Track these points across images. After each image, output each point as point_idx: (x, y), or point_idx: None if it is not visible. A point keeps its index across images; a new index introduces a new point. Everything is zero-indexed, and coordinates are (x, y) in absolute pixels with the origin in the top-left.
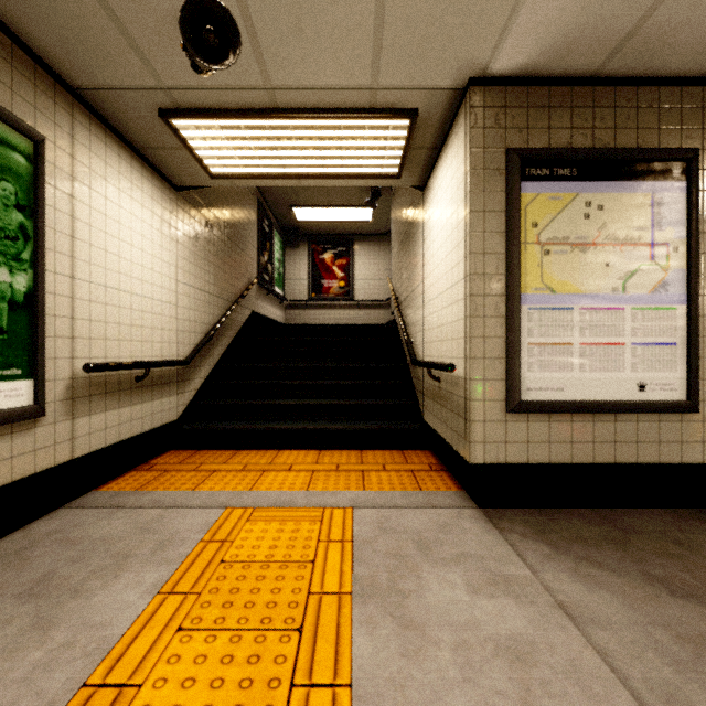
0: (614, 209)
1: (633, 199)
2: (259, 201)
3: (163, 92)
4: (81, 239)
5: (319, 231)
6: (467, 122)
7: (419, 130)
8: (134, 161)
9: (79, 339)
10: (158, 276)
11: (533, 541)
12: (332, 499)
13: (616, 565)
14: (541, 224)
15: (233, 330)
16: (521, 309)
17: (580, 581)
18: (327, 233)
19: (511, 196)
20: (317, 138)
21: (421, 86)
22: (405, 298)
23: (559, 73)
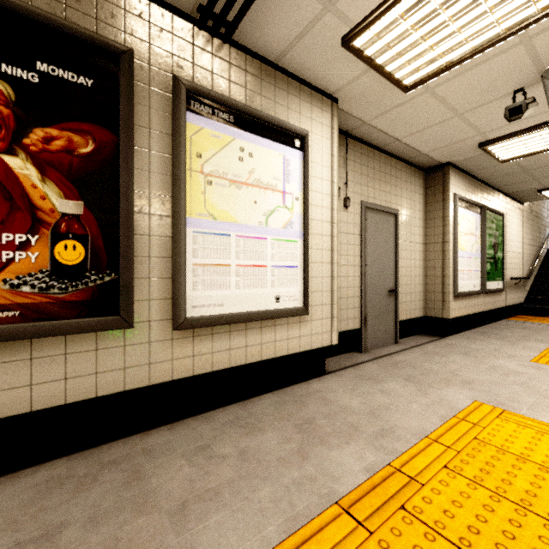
0: None
1: None
2: None
3: (542, 187)
4: (506, 239)
5: None
6: None
7: None
8: (514, 204)
9: (506, 270)
10: (518, 243)
11: None
12: None
13: None
14: None
15: (538, 262)
16: None
17: None
18: None
19: None
20: None
21: None
22: None
23: None
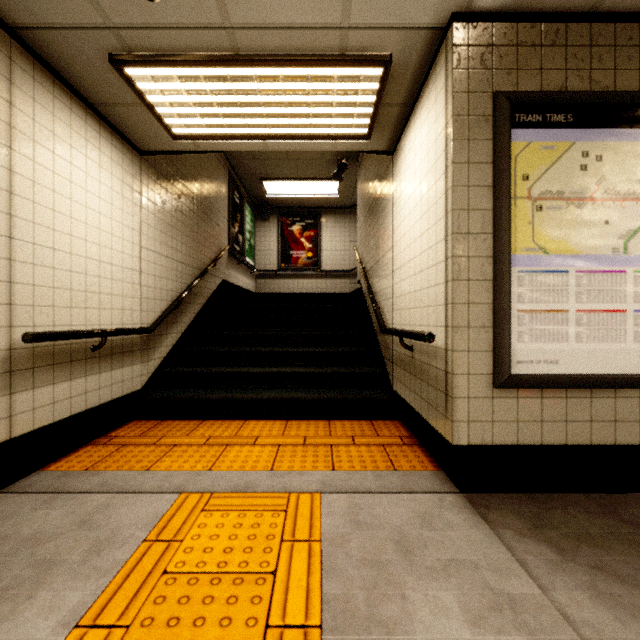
0: (615, 159)
1: (636, 148)
2: (230, 173)
3: (112, 32)
4: (21, 196)
5: (288, 204)
6: (448, 64)
7: (392, 82)
8: (89, 118)
9: (20, 305)
10: (118, 241)
11: (531, 540)
12: (298, 480)
13: (639, 578)
14: (532, 176)
15: (202, 298)
16: (510, 272)
17: (605, 605)
18: (295, 206)
19: (499, 145)
20: (282, 91)
21: (398, 25)
22: (372, 266)
23: (553, 6)
